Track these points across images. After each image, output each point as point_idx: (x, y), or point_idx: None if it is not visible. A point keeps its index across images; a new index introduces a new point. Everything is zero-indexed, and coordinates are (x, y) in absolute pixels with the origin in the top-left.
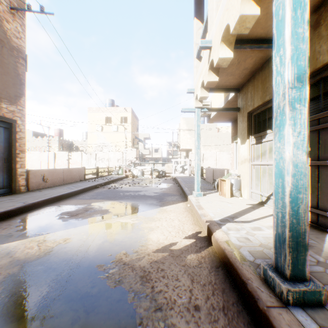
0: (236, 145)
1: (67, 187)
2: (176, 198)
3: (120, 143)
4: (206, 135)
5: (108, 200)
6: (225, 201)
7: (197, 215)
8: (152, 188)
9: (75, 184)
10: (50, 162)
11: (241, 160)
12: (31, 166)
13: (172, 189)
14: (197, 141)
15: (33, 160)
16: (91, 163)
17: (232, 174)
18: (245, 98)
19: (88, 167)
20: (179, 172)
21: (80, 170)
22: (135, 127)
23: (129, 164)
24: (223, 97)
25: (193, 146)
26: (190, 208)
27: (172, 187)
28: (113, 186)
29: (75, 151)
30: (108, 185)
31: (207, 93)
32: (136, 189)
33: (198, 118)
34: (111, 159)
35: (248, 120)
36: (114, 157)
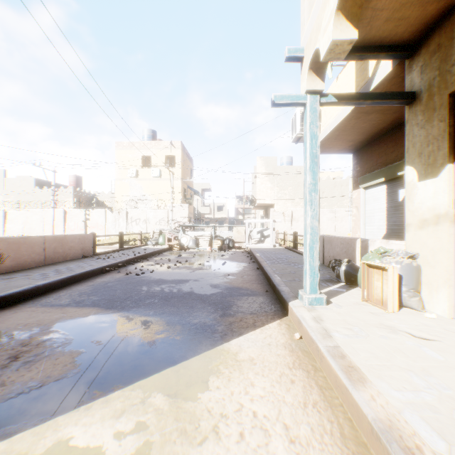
0: (364, 193)
1: (43, 272)
2: (258, 302)
3: (164, 196)
4: (296, 183)
5: (104, 311)
6: (400, 329)
7: (348, 404)
8: (209, 274)
9: (64, 266)
10: (58, 225)
11: (421, 218)
12: (29, 230)
13: (247, 277)
14: (311, 172)
15: (33, 222)
16: (121, 226)
17: (394, 251)
18: (439, 60)
19: (116, 232)
20: (256, 241)
21: (84, 239)
22: (188, 172)
23: (176, 227)
24: (352, 90)
25: (277, 201)
26: (305, 350)
27: (247, 270)
28: (138, 268)
29: (99, 208)
30: (130, 266)
31: (351, 31)
32: (178, 275)
33: (312, 119)
34: (150, 219)
35: (449, 115)
36: (155, 217)
